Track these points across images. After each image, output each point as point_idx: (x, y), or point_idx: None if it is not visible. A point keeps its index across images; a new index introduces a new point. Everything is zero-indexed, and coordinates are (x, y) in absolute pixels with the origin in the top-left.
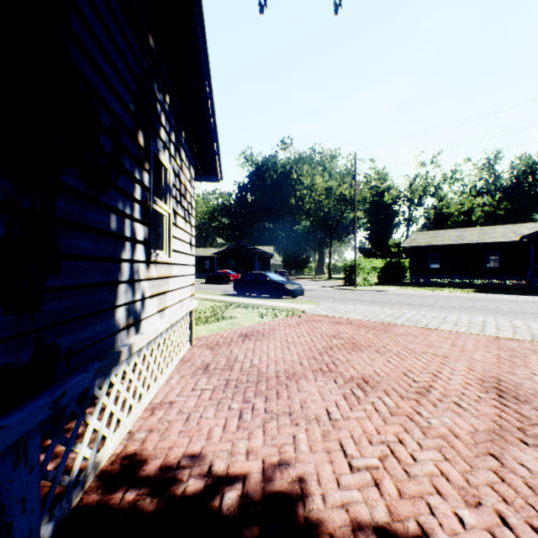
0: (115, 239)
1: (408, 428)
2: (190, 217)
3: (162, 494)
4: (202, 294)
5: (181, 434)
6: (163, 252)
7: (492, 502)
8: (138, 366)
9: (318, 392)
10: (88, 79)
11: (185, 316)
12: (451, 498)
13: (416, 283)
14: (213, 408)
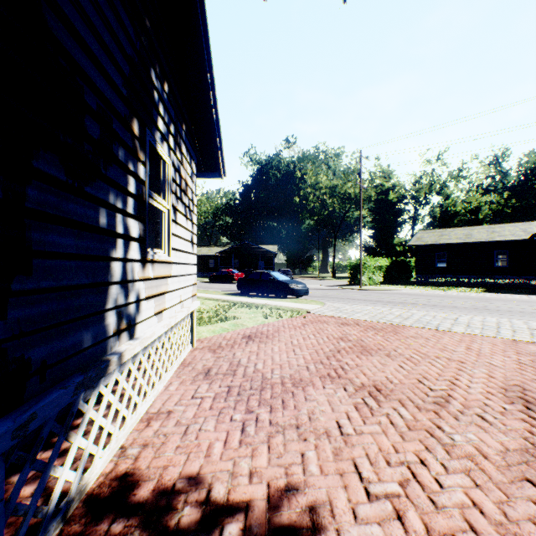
0: (104, 236)
1: (429, 445)
2: (191, 214)
3: (153, 526)
4: (205, 293)
5: (178, 450)
6: (162, 251)
7: None
8: (132, 374)
9: (327, 401)
10: (69, 52)
11: (186, 317)
12: None
13: (422, 282)
14: (213, 420)
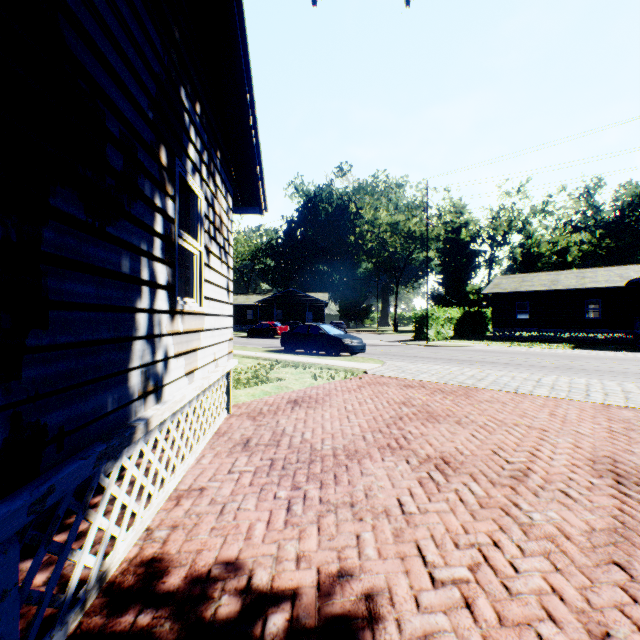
0: (127, 283)
1: (504, 525)
2: (227, 256)
3: (186, 618)
4: (242, 350)
5: (214, 532)
6: (193, 300)
7: (624, 633)
8: (159, 444)
9: (386, 475)
10: (89, 72)
11: (221, 378)
12: (569, 626)
13: (500, 337)
14: (254, 497)
